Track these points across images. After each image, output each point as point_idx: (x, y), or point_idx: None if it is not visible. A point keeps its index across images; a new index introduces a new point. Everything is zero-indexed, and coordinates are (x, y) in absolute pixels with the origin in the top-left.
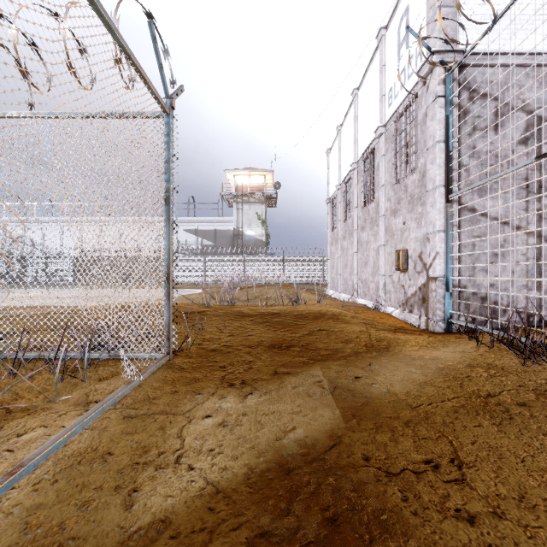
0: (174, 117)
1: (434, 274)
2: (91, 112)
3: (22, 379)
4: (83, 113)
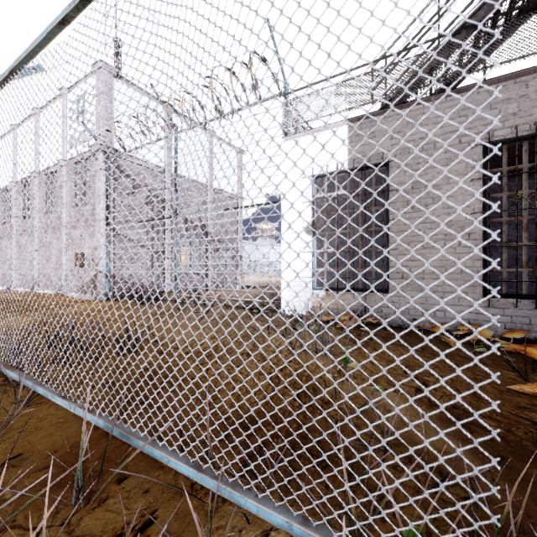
0: None
1: (100, 269)
2: None
3: None
4: None
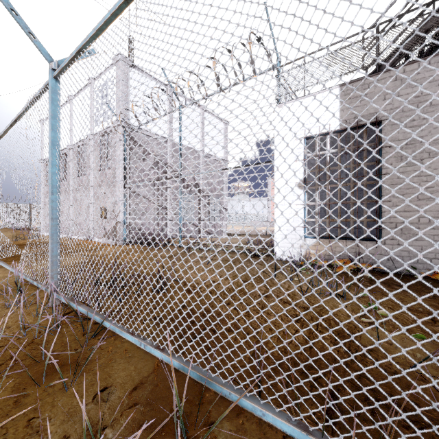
0: None
1: (119, 220)
2: None
3: None
4: None
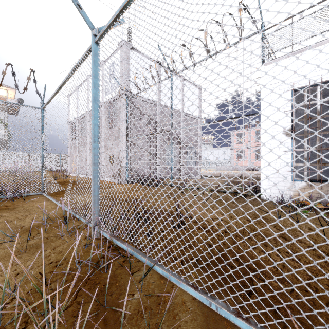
0: (45, 110)
1: (123, 165)
2: (7, 101)
3: (2, 200)
4: (1, 100)
